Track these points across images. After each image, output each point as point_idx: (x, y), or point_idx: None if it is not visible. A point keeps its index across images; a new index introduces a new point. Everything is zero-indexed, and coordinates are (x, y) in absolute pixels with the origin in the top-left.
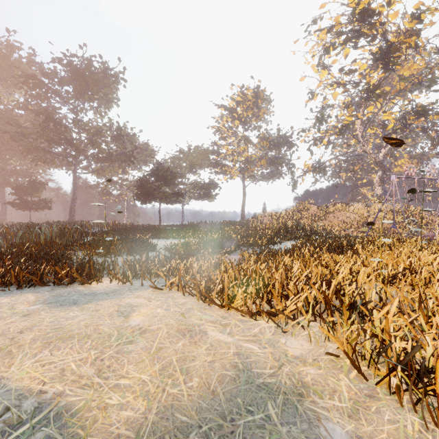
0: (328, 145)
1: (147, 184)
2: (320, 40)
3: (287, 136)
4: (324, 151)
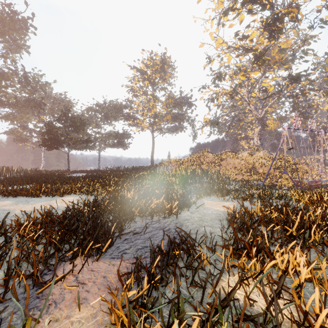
0: (219, 105)
1: (51, 129)
2: (220, 4)
3: (187, 97)
4: (216, 110)
